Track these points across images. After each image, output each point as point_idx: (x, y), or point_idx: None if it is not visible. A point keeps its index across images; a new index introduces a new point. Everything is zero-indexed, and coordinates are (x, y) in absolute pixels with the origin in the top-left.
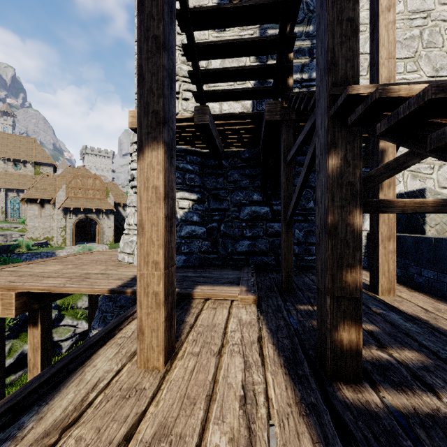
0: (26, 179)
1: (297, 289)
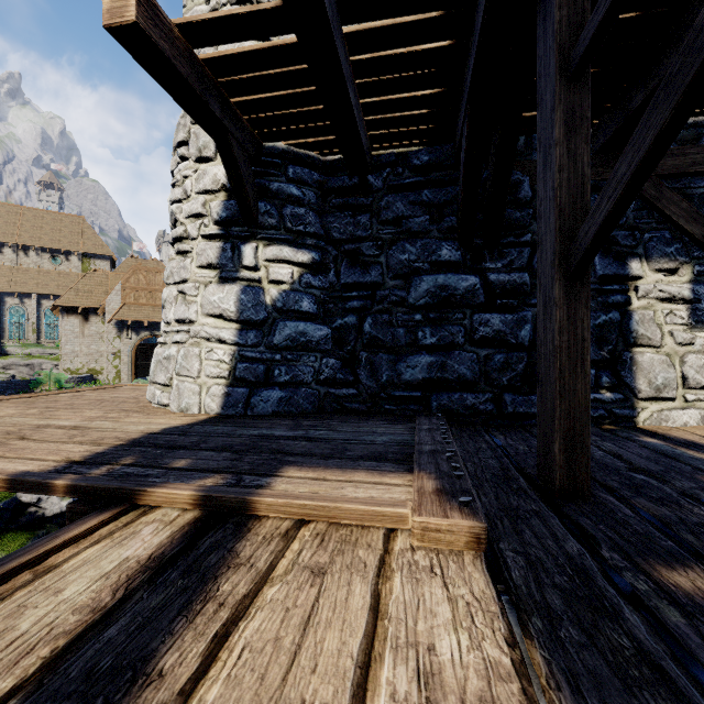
0: (68, 280)
1: (593, 485)
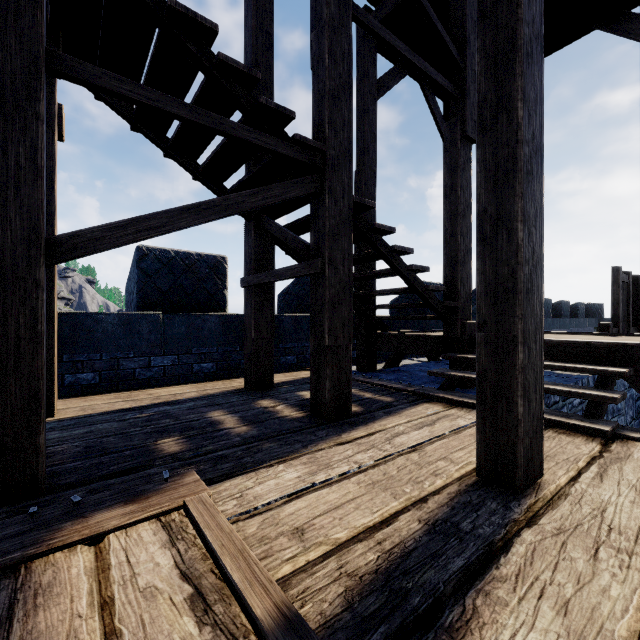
0: None
1: None
